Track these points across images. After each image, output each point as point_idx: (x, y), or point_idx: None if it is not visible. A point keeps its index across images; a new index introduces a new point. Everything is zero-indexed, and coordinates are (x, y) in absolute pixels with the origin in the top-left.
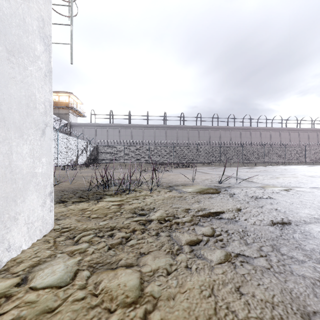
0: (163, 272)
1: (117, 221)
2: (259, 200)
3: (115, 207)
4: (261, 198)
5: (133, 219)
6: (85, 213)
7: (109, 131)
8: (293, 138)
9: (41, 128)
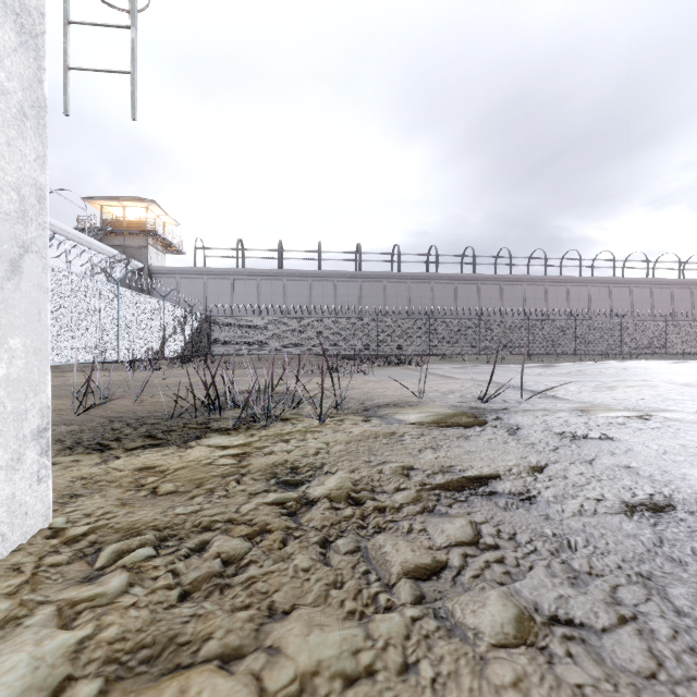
0: (332, 689)
1: (225, 504)
2: (582, 443)
3: (226, 462)
4: (584, 438)
5: (267, 498)
6: (148, 479)
7: (236, 286)
8: (638, 300)
9: (7, 255)
